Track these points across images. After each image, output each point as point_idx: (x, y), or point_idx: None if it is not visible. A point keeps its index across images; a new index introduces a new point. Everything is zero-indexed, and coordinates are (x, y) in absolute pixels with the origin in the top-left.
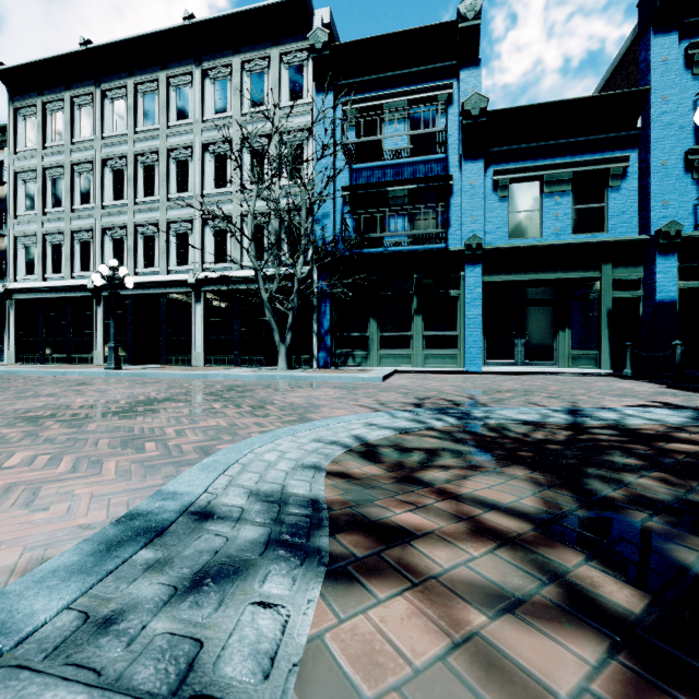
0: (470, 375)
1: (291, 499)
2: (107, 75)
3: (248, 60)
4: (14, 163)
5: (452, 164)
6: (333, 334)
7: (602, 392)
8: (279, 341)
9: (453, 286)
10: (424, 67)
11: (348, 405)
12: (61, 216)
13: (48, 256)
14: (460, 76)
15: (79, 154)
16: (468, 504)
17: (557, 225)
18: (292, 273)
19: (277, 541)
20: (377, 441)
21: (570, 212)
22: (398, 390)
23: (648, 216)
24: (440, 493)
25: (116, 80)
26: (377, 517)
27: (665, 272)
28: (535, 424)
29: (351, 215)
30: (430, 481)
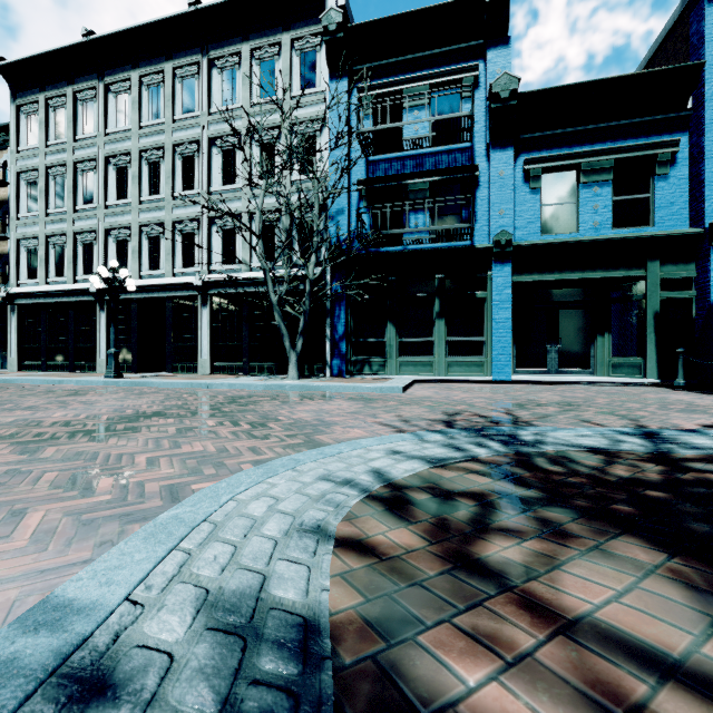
0: (498, 384)
1: (268, 621)
2: (111, 68)
3: (257, 47)
4: (16, 162)
5: (478, 153)
6: (348, 340)
7: (661, 406)
8: (289, 347)
9: (480, 287)
10: (447, 47)
11: (366, 423)
12: (64, 217)
13: (51, 258)
14: (487, 57)
15: (82, 152)
16: (591, 642)
17: (596, 219)
18: (304, 274)
19: None
20: (405, 480)
21: (611, 204)
22: (421, 403)
23: (700, 207)
24: (529, 604)
25: (120, 73)
26: (428, 684)
27: None
28: (606, 452)
29: (367, 211)
30: (499, 565)
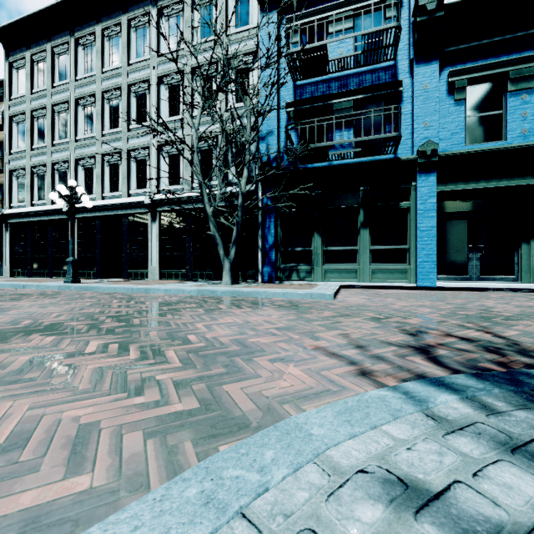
0: (423, 290)
1: None
2: (79, 25)
3: None
4: (9, 108)
5: (402, 70)
6: (277, 249)
7: None
8: (223, 255)
9: (403, 198)
10: None
11: (304, 350)
12: (44, 151)
13: (35, 185)
14: None
15: (57, 96)
16: None
17: (525, 126)
18: (238, 191)
19: None
20: None
21: None
22: (361, 313)
23: None
24: None
25: (86, 28)
26: None
27: None
28: None
29: (295, 131)
30: None
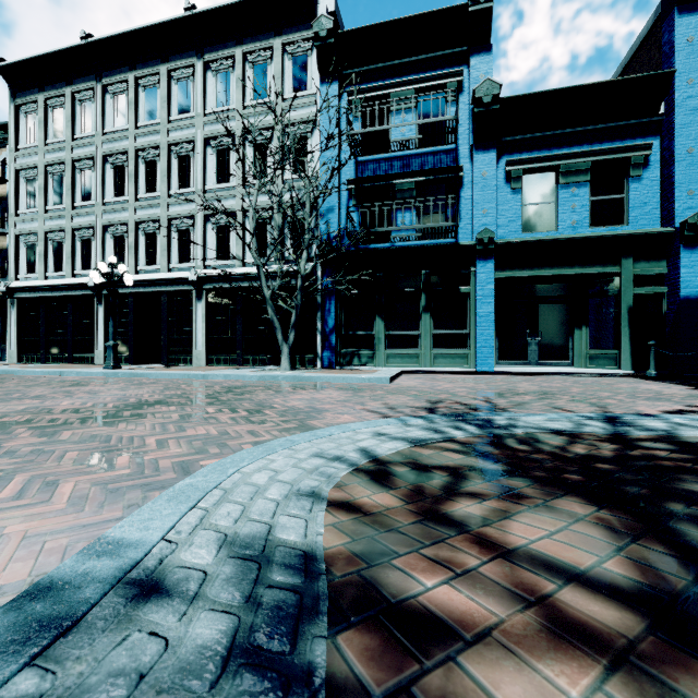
0: (481, 375)
1: (276, 553)
2: (108, 70)
3: (251, 51)
4: (16, 160)
5: (462, 155)
6: (338, 333)
7: (630, 395)
8: (281, 340)
9: (464, 283)
10: (433, 54)
11: (354, 410)
12: (62, 214)
13: (49, 254)
14: (471, 63)
15: (80, 150)
16: (524, 564)
17: (574, 218)
18: (295, 270)
19: (245, 649)
20: (388, 456)
21: (588, 204)
22: (407, 392)
23: (672, 207)
24: (481, 542)
25: (117, 74)
26: (398, 589)
27: (691, 266)
28: (570, 434)
29: (356, 209)
30: (462, 518)
